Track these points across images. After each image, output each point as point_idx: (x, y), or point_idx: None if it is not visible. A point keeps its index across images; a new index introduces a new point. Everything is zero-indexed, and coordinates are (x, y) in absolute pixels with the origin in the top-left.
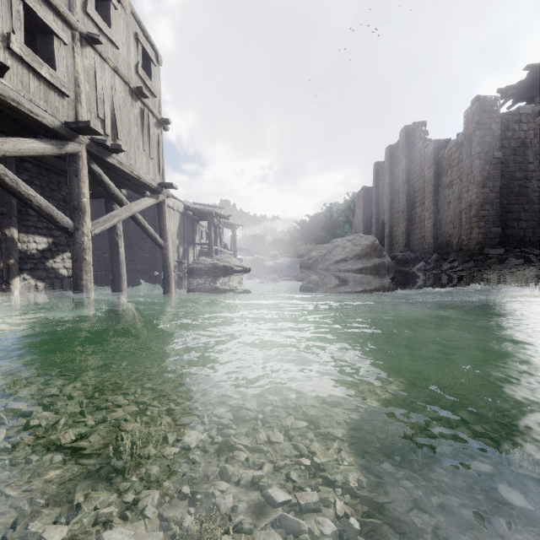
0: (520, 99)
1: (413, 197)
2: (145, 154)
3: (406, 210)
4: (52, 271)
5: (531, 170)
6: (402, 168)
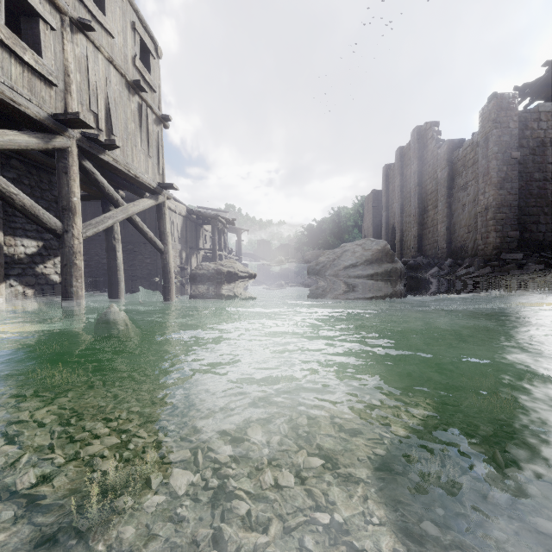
0: (537, 97)
1: (425, 200)
2: (143, 152)
3: (418, 214)
4: (43, 277)
5: (550, 170)
6: (413, 170)
